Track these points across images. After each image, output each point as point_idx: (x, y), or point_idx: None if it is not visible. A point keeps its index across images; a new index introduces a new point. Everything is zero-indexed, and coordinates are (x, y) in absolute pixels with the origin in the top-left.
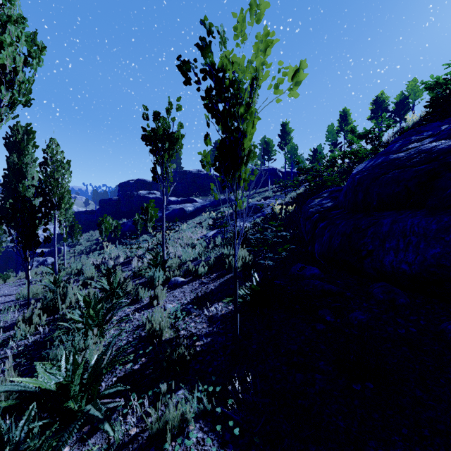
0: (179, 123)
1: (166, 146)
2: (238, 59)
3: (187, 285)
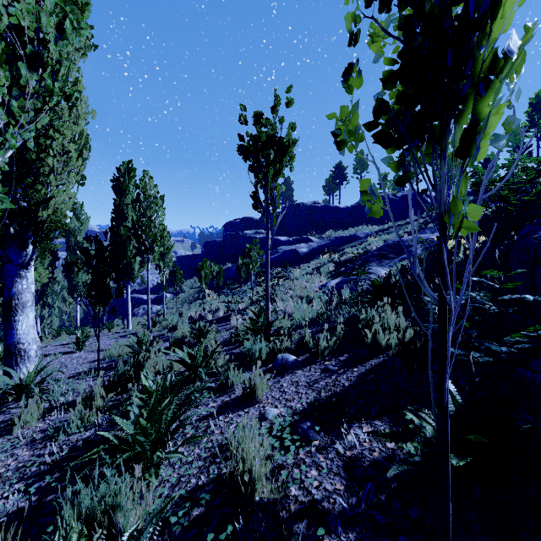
0: (289, 125)
1: (271, 158)
2: None
3: (301, 370)
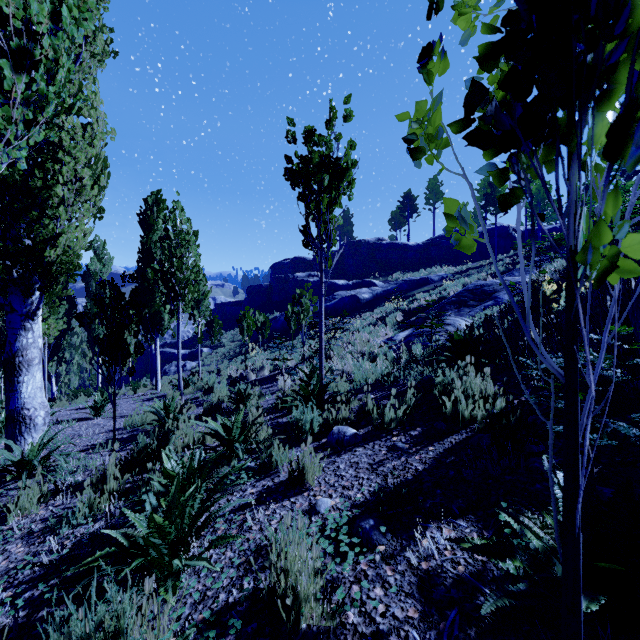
0: (348, 143)
1: (325, 183)
2: None
3: (362, 448)
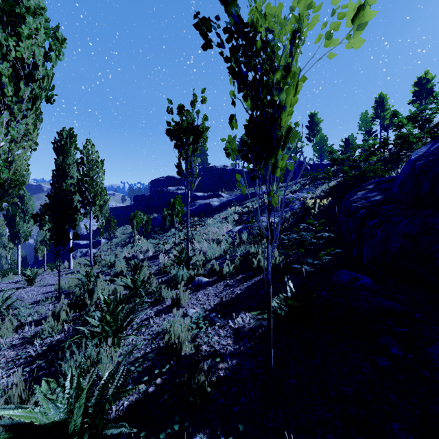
0: (203, 116)
1: (190, 140)
2: (273, 8)
3: (211, 287)
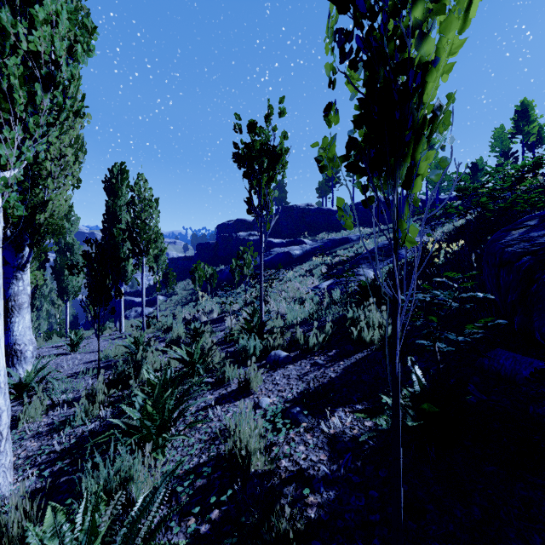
0: (282, 134)
1: (264, 166)
2: None
3: (292, 365)
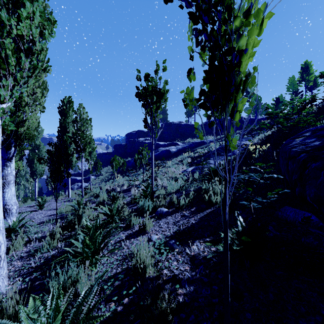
0: (164, 81)
1: (154, 100)
2: None
3: (170, 216)
